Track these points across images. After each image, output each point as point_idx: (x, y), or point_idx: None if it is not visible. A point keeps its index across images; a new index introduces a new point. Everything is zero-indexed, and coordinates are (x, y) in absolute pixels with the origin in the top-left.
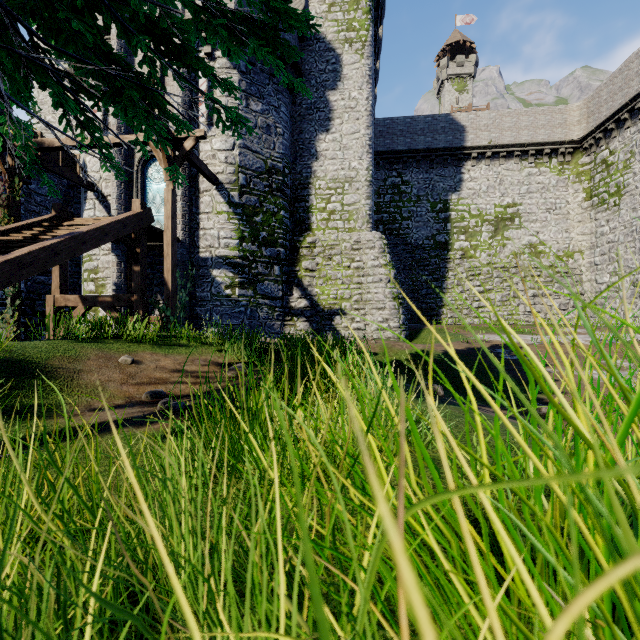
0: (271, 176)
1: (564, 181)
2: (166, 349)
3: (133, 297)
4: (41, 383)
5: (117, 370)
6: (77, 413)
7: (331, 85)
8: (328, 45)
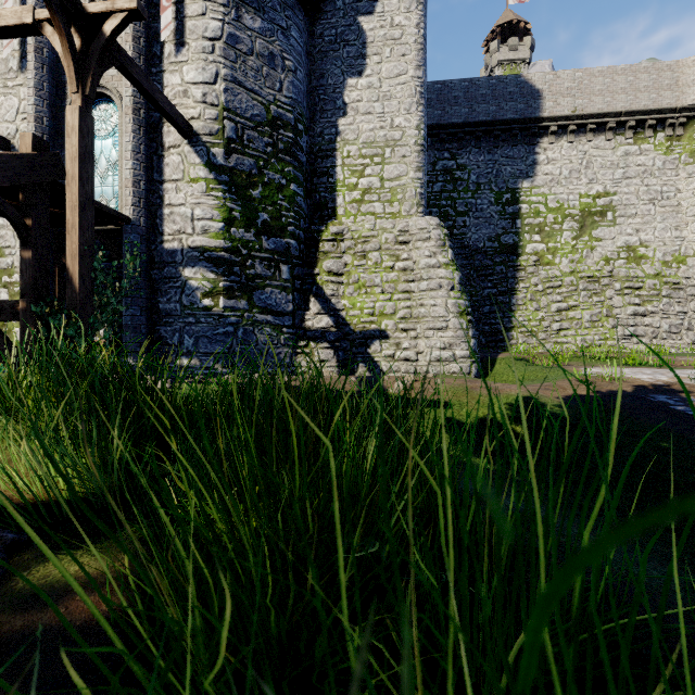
0: (276, 130)
1: (673, 162)
2: None
3: (20, 304)
4: None
5: None
6: None
7: (365, 7)
8: None
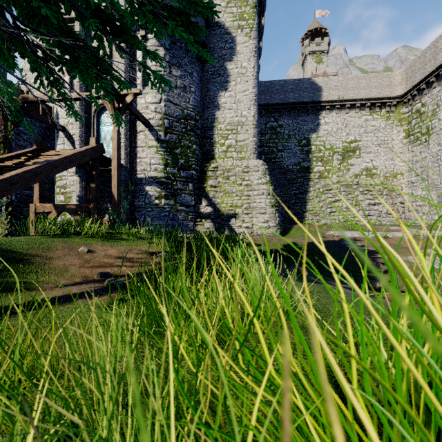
0: (187, 121)
1: (390, 125)
2: (112, 242)
3: (90, 205)
4: (22, 267)
5: (77, 257)
6: (47, 288)
7: (228, 58)
8: (226, 30)
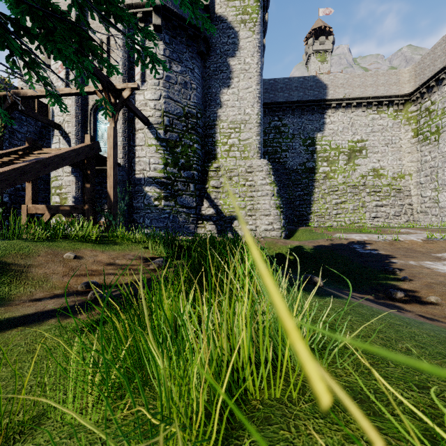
0: (187, 119)
1: (398, 124)
2: (104, 246)
3: (85, 206)
4: None
5: (61, 264)
6: (18, 303)
7: (231, 53)
8: (229, 25)
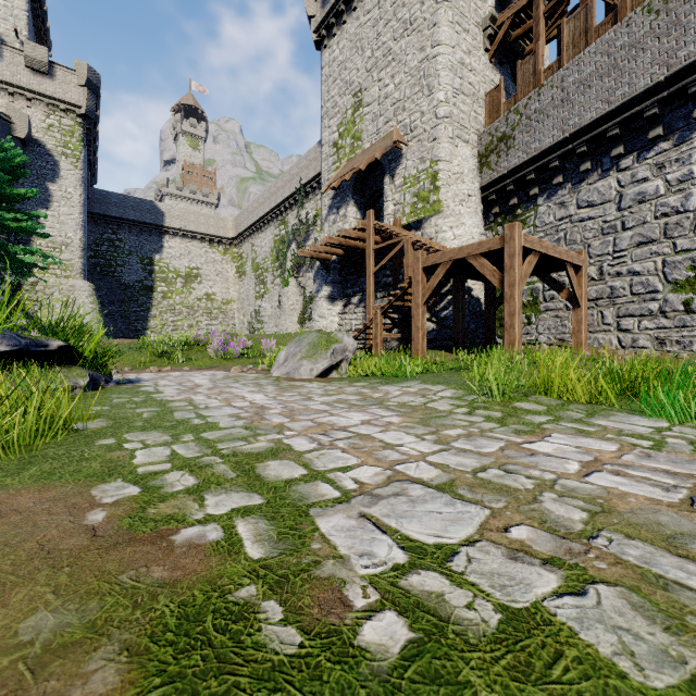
0: None
1: (226, 260)
2: None
3: None
4: None
5: None
6: None
7: (51, 179)
8: (48, 151)
